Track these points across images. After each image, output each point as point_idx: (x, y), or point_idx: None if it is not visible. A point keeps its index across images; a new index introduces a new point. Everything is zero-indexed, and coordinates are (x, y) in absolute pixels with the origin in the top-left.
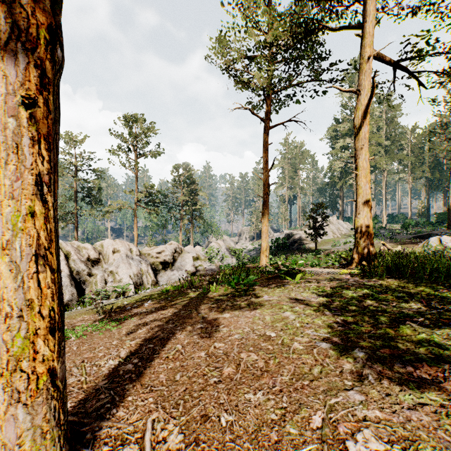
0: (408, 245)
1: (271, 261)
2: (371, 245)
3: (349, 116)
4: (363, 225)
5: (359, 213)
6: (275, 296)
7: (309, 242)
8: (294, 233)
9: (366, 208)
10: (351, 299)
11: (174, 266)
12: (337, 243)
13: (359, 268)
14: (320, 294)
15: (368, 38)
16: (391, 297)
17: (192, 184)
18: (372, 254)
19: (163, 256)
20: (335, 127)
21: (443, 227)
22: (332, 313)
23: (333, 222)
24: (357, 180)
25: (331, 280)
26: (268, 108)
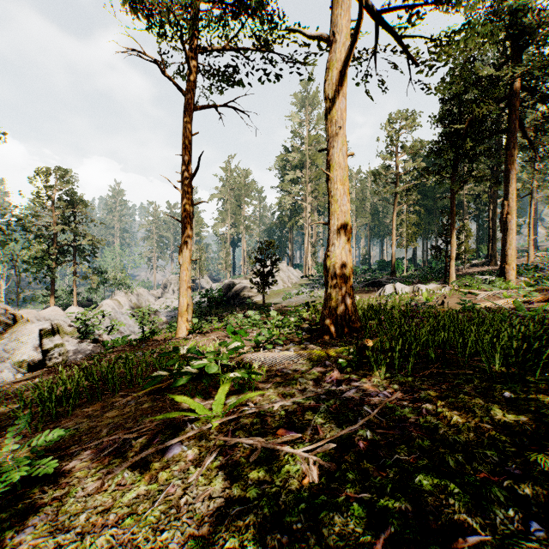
0: (364, 295)
1: (195, 328)
2: (351, 298)
3: (300, 145)
4: (339, 264)
5: (334, 243)
6: None
7: (255, 294)
8: (236, 283)
9: (343, 236)
10: None
11: None
12: (289, 294)
13: (351, 350)
14: None
15: None
16: None
17: (75, 204)
18: (352, 314)
19: None
20: (284, 155)
21: (386, 274)
22: None
23: (283, 269)
24: (331, 187)
25: (302, 391)
26: (190, 74)
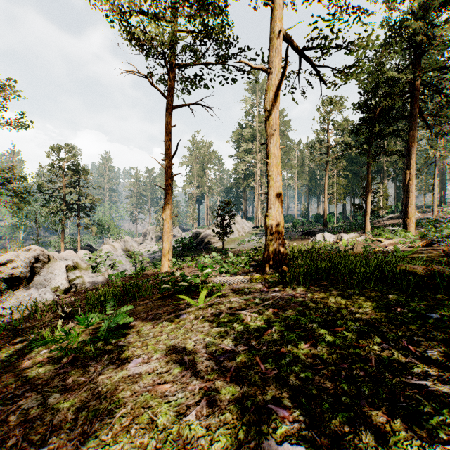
0: (300, 241)
1: (175, 265)
2: (283, 244)
3: (252, 123)
4: (275, 221)
5: (271, 207)
6: (155, 356)
7: (216, 240)
8: (202, 232)
9: (277, 202)
10: (294, 351)
11: (33, 281)
12: (242, 241)
13: (277, 274)
14: (239, 337)
15: (280, 9)
16: (354, 338)
17: (79, 172)
18: (283, 254)
19: (10, 269)
20: (239, 131)
21: (320, 225)
22: (283, 449)
23: (238, 221)
24: (269, 169)
25: (247, 295)
26: (171, 82)
